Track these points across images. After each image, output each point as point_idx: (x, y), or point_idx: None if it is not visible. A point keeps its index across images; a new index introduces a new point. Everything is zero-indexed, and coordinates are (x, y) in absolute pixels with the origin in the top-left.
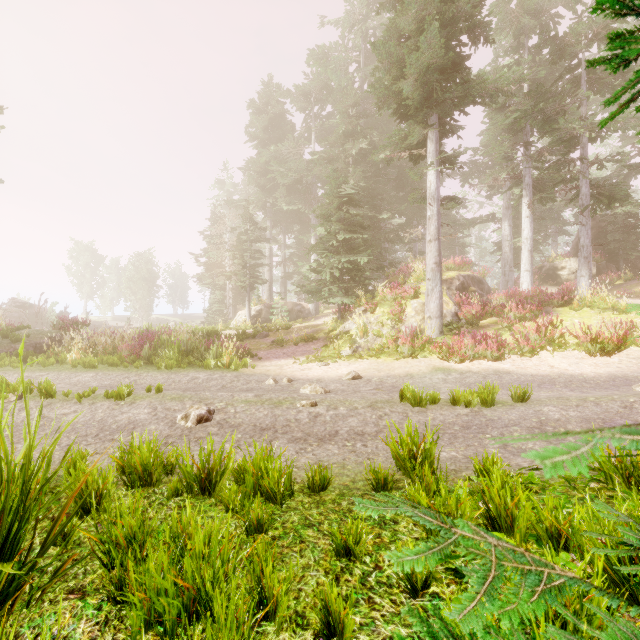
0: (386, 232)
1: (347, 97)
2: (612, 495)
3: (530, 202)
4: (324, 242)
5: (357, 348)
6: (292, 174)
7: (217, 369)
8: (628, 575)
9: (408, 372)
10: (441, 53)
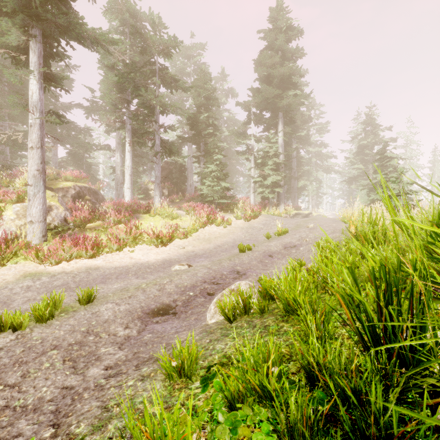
0: None
1: None
2: None
3: (130, 142)
4: None
5: None
6: None
7: None
8: None
9: None
10: None
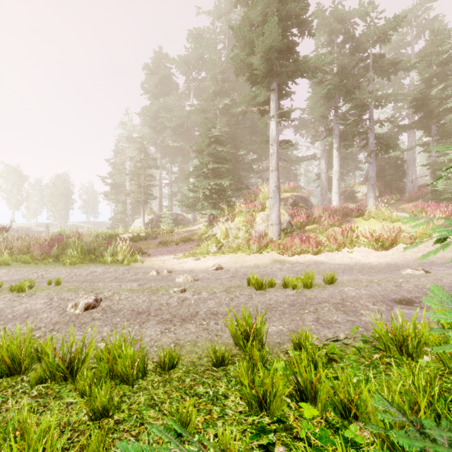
0: (243, 164)
1: (215, 66)
2: (389, 362)
3: (338, 147)
4: (198, 170)
5: (221, 246)
6: (176, 120)
7: (113, 264)
8: (402, 446)
9: (256, 263)
10: (279, 39)
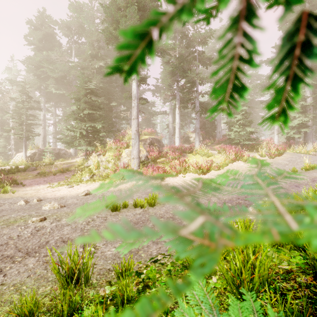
0: (115, 113)
1: (92, 35)
2: None
3: (179, 107)
4: (75, 113)
5: (93, 175)
6: (58, 71)
7: None
8: None
9: (119, 188)
10: (138, 23)
